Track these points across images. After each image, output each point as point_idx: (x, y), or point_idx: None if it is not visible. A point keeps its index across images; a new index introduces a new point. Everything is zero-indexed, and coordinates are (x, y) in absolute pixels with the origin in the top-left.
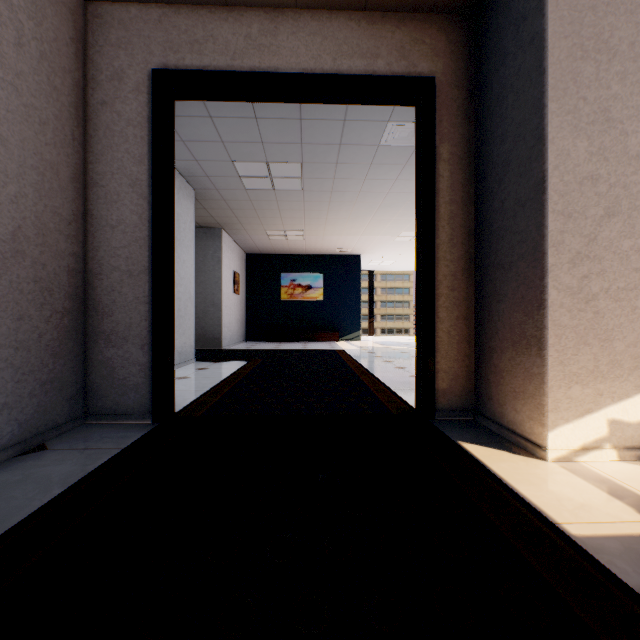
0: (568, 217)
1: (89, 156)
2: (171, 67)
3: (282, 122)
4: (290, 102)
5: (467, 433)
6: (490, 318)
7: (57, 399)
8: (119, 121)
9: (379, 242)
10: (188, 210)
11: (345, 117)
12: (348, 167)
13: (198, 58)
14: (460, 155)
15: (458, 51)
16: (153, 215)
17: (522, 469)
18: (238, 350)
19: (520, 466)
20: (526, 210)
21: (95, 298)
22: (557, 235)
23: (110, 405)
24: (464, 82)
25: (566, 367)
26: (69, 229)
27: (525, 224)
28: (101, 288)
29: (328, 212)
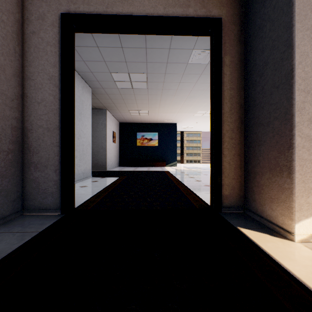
0: (307, 93)
1: (25, 62)
2: (72, 12)
3: (136, 50)
4: (139, 34)
5: (242, 221)
6: (254, 154)
7: (4, 201)
8: (42, 43)
9: (186, 116)
10: (88, 99)
11: (170, 47)
12: (171, 76)
13: (87, 7)
14: (236, 62)
15: (234, 3)
16: (61, 96)
17: (281, 248)
18: (115, 171)
19: (279, 245)
20: (279, 90)
21: (28, 143)
22: (301, 104)
23: (37, 204)
24: (238, 21)
25: (306, 184)
26: (12, 103)
27: (279, 98)
28: (32, 137)
29: (160, 100)
